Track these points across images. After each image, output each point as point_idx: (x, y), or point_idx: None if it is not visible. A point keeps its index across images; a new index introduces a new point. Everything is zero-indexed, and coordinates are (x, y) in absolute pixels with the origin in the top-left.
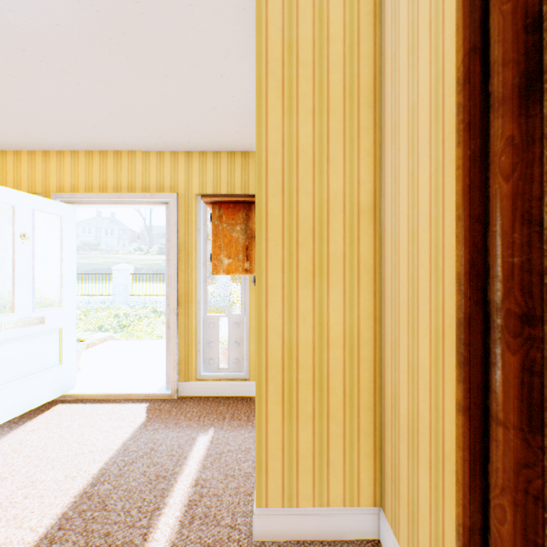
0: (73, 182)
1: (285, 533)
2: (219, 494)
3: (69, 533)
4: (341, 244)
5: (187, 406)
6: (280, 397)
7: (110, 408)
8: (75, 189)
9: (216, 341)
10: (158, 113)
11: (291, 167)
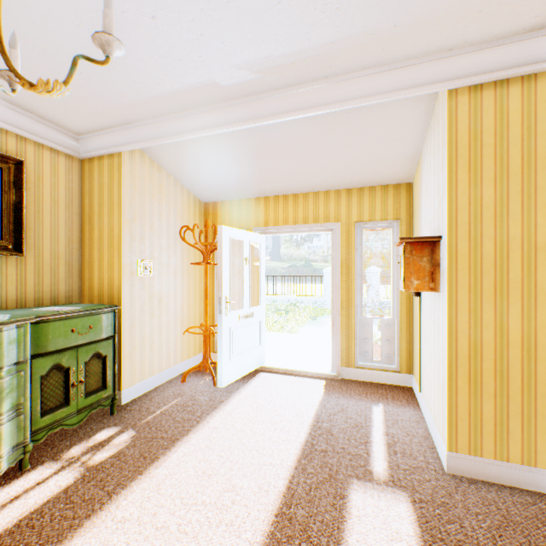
0: (265, 219)
1: (471, 473)
2: (407, 443)
3: (319, 442)
4: (519, 273)
5: (352, 385)
6: (467, 378)
7: (296, 379)
8: (266, 223)
9: (370, 338)
10: (335, 168)
11: (475, 220)
